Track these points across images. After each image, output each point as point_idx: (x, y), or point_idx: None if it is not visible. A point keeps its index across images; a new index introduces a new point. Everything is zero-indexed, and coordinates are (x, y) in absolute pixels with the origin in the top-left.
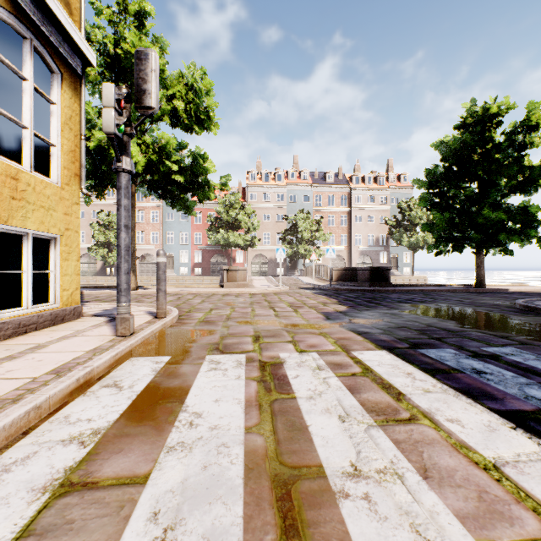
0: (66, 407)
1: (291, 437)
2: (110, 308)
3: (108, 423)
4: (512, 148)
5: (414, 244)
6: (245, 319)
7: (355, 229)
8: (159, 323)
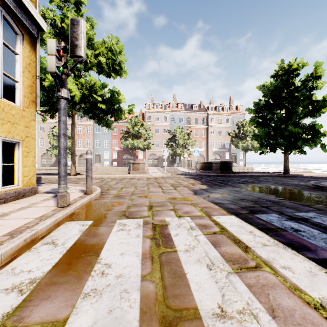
0: (14, 261)
1: (174, 283)
2: (56, 188)
3: (43, 274)
4: (305, 89)
5: (246, 148)
6: (143, 195)
7: (210, 138)
8: (87, 197)
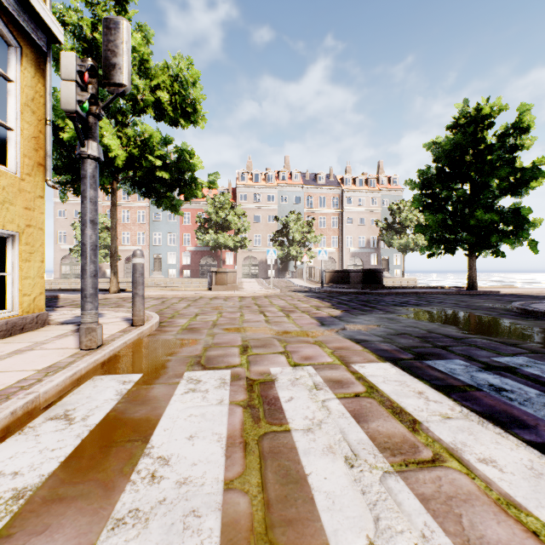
0: None
1: (285, 495)
2: None
3: (40, 479)
4: (504, 150)
5: (405, 246)
6: (233, 326)
7: (346, 231)
8: (134, 332)
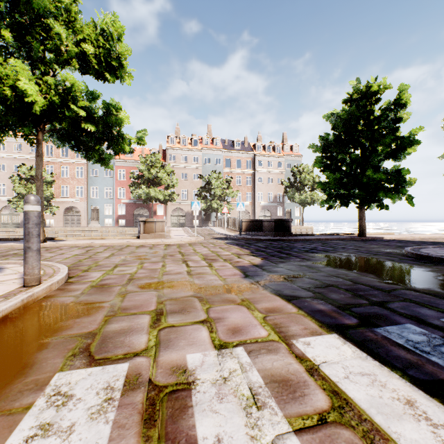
0: None
1: None
2: None
3: None
4: (386, 122)
5: (304, 201)
6: (151, 281)
7: (258, 188)
8: (17, 297)
